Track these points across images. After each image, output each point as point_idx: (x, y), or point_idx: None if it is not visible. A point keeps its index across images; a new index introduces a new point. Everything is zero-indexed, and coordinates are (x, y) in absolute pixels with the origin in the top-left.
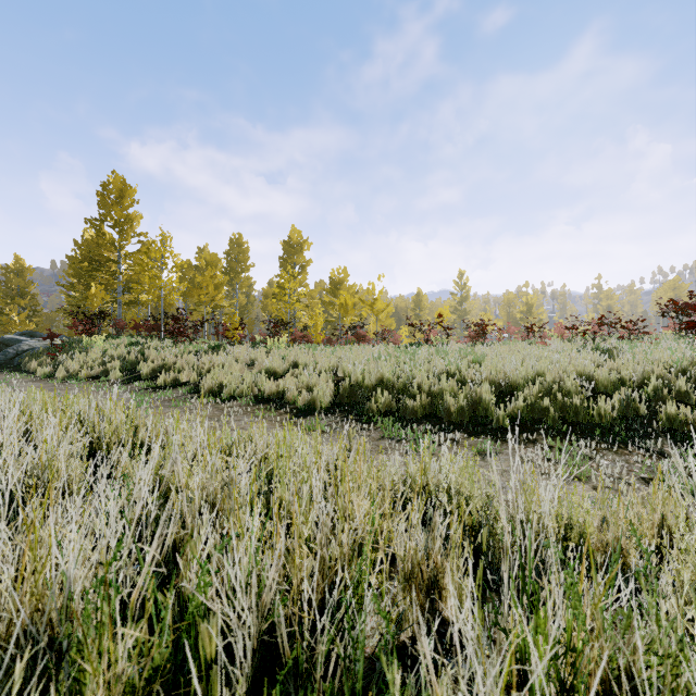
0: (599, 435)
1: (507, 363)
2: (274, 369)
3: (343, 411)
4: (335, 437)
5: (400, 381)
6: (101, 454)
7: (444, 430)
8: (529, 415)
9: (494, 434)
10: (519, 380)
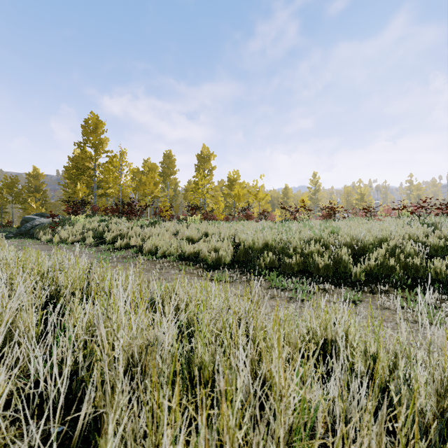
0: (438, 288)
1: (358, 233)
2: (192, 237)
3: (240, 267)
4: (236, 286)
5: (280, 245)
6: (52, 305)
7: (315, 281)
8: (379, 272)
9: (353, 285)
10: (368, 245)
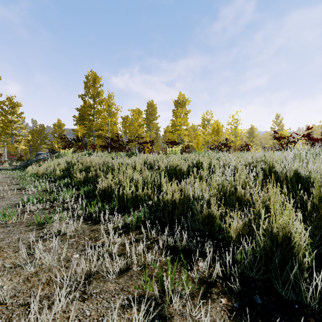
0: None
1: None
2: (174, 171)
3: None
4: None
5: None
6: None
7: None
8: None
9: None
10: None
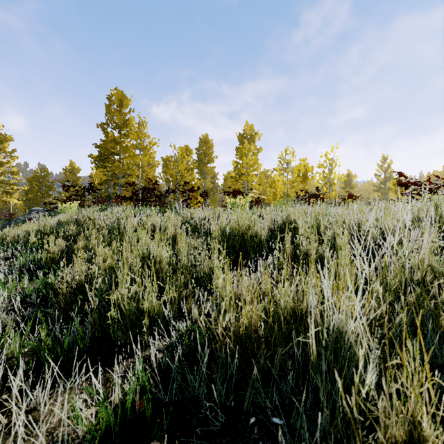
0: None
1: None
2: (241, 240)
3: None
4: None
5: None
6: None
7: None
8: None
9: None
10: None
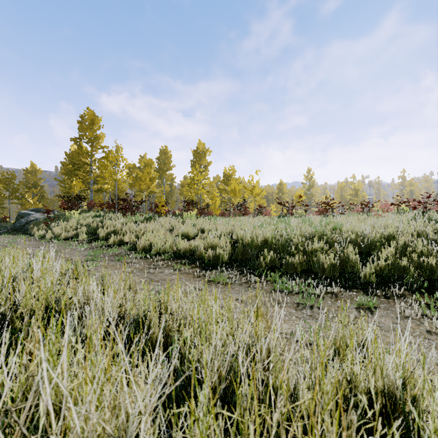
0: None
1: (362, 230)
2: (187, 233)
3: (238, 266)
4: (235, 289)
5: (280, 243)
6: None
7: (321, 283)
8: (390, 273)
9: (363, 288)
10: (374, 243)
